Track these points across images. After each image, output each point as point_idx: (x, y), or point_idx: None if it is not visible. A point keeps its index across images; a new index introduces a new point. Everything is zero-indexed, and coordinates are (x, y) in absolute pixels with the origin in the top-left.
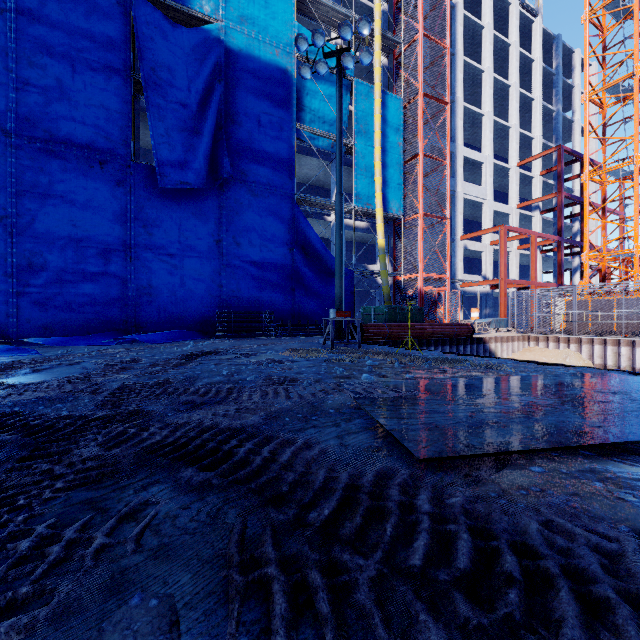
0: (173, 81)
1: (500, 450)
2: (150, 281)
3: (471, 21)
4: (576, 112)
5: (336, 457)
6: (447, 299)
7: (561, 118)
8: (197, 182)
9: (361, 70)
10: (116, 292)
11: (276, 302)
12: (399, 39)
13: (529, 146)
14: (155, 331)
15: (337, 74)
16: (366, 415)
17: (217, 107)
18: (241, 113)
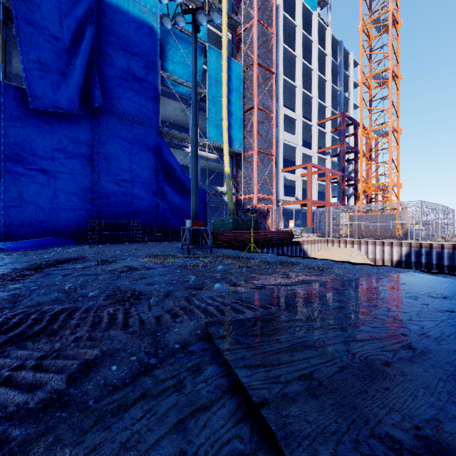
0: (45, 15)
1: (449, 455)
2: (21, 193)
3: (288, 20)
4: (351, 93)
5: None
6: (273, 213)
7: (342, 96)
8: (69, 107)
9: (212, 40)
10: None
11: (143, 214)
12: (240, 21)
13: (324, 112)
14: (26, 239)
15: (193, 29)
16: (220, 354)
17: (89, 45)
18: (112, 54)
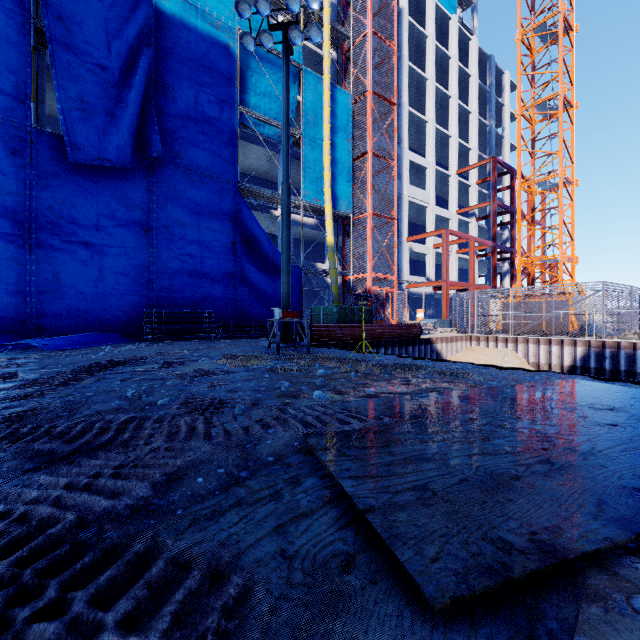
0: (88, 37)
1: (560, 555)
2: (57, 274)
3: (416, 29)
4: (506, 129)
5: (270, 603)
6: (395, 299)
7: (494, 133)
8: (119, 159)
9: (309, 61)
10: (9, 286)
11: (216, 301)
12: (348, 33)
13: (466, 156)
14: (64, 334)
15: (284, 50)
16: (322, 467)
17: (145, 75)
18: (175, 86)
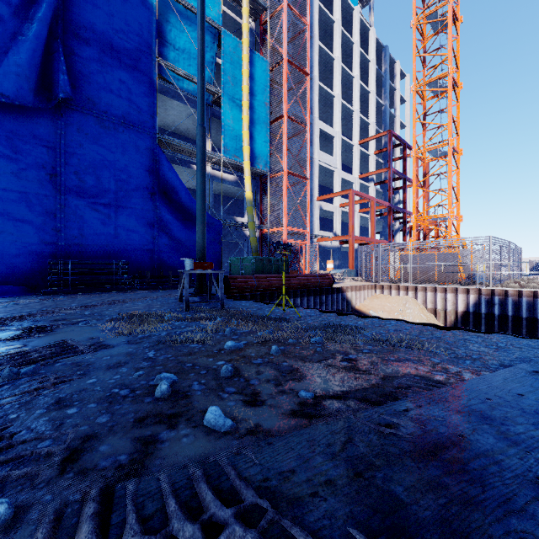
0: None
1: None
2: None
3: (325, 13)
4: (397, 109)
5: None
6: (307, 251)
7: (388, 112)
8: (18, 96)
9: (230, 28)
10: None
11: (133, 251)
12: (265, 4)
13: (366, 130)
14: None
15: None
16: None
17: (50, 9)
18: (86, 28)
